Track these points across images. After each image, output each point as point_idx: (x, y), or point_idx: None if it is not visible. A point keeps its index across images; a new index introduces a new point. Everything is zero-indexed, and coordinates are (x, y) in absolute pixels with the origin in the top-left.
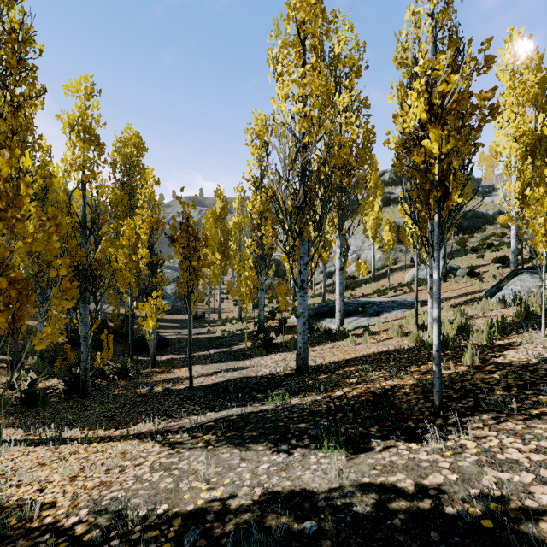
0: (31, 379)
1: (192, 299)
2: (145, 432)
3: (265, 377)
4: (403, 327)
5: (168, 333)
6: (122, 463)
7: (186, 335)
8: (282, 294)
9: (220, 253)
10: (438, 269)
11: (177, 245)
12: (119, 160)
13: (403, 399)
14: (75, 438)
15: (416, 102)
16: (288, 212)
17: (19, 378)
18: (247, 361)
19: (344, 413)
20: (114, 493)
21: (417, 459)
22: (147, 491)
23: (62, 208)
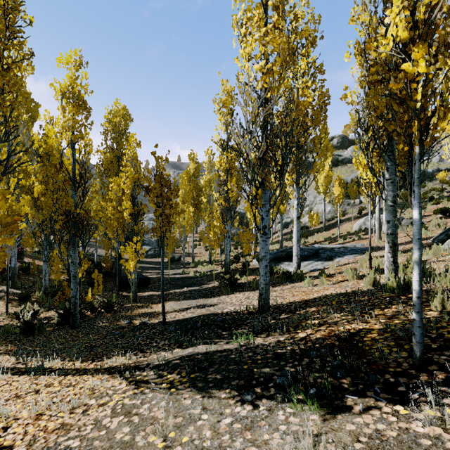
0: (33, 310)
1: (169, 245)
2: (116, 367)
3: (230, 314)
4: (357, 271)
5: (150, 273)
6: (88, 401)
7: (165, 275)
8: (245, 240)
9: (193, 206)
10: (420, 207)
11: (151, 195)
12: (109, 129)
13: (373, 346)
14: (55, 368)
15: (398, 16)
16: (251, 163)
17: (24, 309)
18: (214, 299)
19: (310, 358)
20: (70, 441)
21: (412, 431)
22: (102, 443)
23: (56, 164)
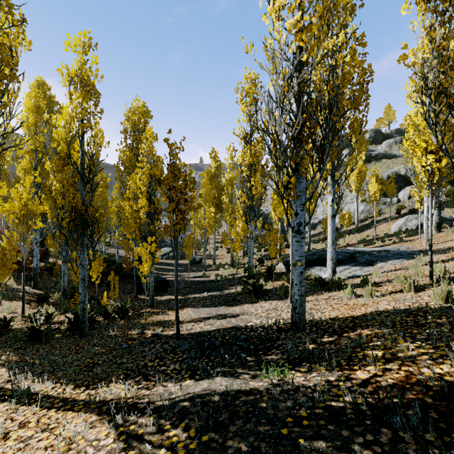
0: (47, 313)
1: (189, 246)
2: (110, 402)
3: (255, 330)
4: (411, 279)
5: (170, 276)
6: None
7: (185, 278)
8: (272, 241)
9: (214, 207)
10: None
11: (163, 187)
12: (129, 126)
13: None
14: (43, 395)
15: None
16: (282, 144)
17: (38, 312)
18: (237, 308)
19: (394, 430)
20: None
21: None
22: None
23: (64, 157)
